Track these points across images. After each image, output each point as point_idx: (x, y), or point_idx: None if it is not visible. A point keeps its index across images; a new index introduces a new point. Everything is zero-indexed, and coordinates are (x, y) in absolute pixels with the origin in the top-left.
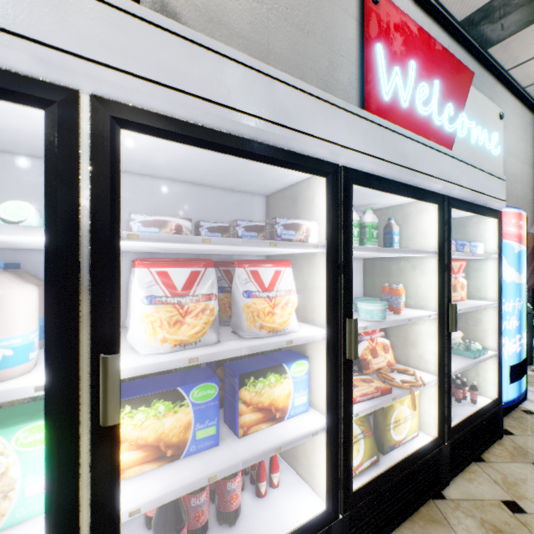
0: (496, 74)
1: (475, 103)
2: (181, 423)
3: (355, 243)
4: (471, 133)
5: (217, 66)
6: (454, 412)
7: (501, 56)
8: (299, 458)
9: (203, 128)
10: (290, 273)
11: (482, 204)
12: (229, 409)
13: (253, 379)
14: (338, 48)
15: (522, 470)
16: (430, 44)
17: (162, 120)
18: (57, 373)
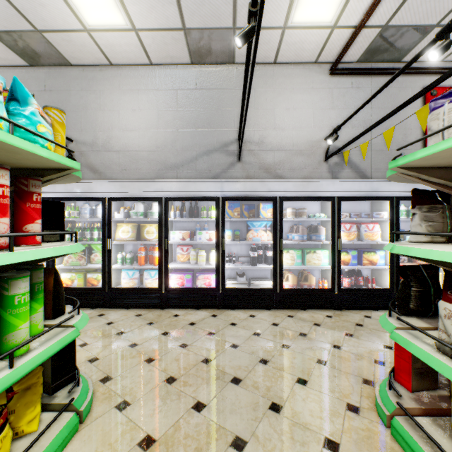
0: None
1: None
2: (348, 258)
3: (404, 217)
4: None
5: (358, 184)
6: None
7: None
8: (382, 282)
9: (355, 197)
10: (378, 226)
11: None
12: (359, 260)
13: (366, 252)
14: (408, 127)
15: None
16: None
17: (347, 198)
18: (332, 240)
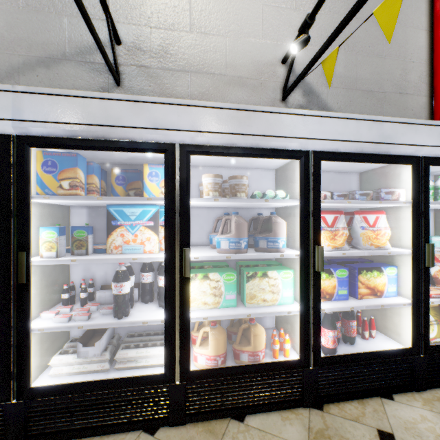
0: None
1: None
2: (332, 285)
3: (429, 199)
4: None
5: (356, 125)
6: None
7: None
8: (388, 326)
9: (349, 154)
10: (384, 218)
11: None
12: (349, 286)
13: (365, 271)
14: (409, 58)
15: None
16: None
17: (334, 154)
18: (303, 250)
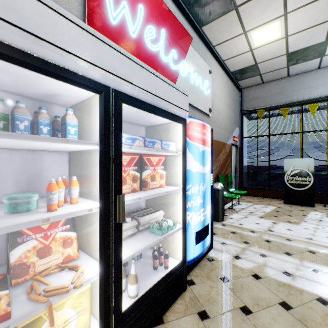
0: (207, 45)
1: (193, 57)
2: None
3: None
4: (190, 76)
5: None
6: (145, 283)
7: (210, 35)
8: None
9: None
10: None
11: (165, 108)
12: None
13: None
14: None
15: (188, 324)
16: (158, 1)
17: None
18: None
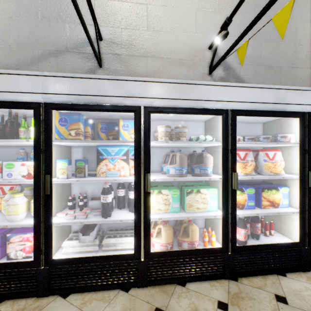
0: None
1: None
2: (243, 199)
3: None
4: None
5: (260, 92)
6: None
7: None
8: (283, 228)
9: (256, 111)
10: (280, 154)
11: None
12: (255, 200)
13: (266, 190)
14: (298, 42)
15: None
16: None
17: (245, 111)
18: (224, 175)
